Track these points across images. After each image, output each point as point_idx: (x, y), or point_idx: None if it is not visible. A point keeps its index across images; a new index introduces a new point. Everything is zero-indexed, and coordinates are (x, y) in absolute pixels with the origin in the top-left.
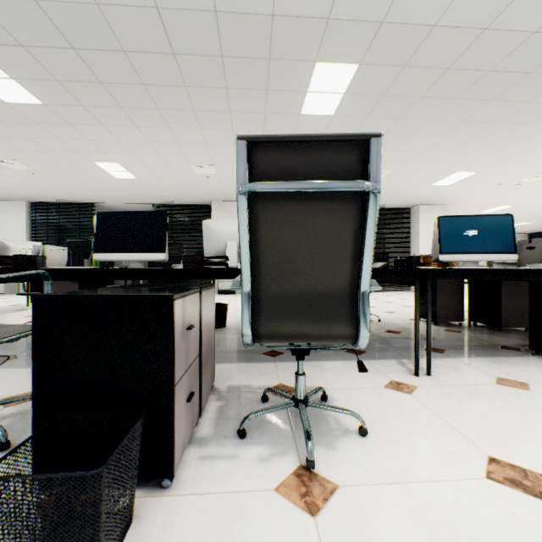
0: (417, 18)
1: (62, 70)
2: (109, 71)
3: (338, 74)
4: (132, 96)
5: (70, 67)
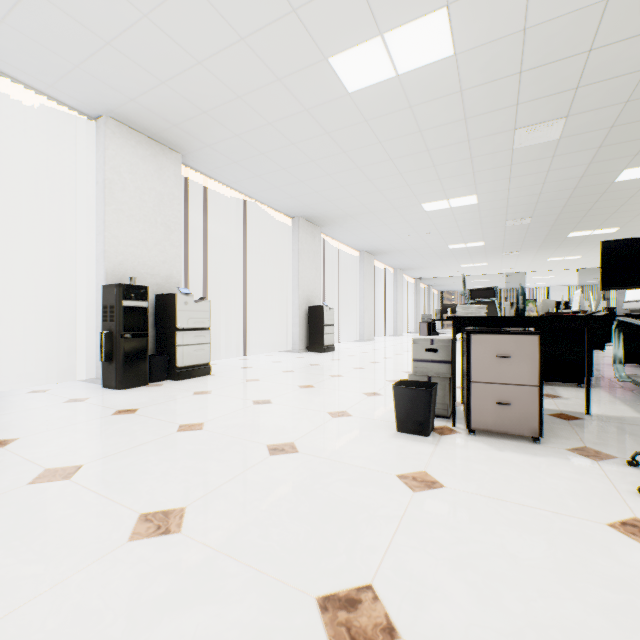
0: (580, 170)
1: (592, 224)
2: (597, 218)
3: (633, 172)
4: (624, 214)
5: (590, 223)
